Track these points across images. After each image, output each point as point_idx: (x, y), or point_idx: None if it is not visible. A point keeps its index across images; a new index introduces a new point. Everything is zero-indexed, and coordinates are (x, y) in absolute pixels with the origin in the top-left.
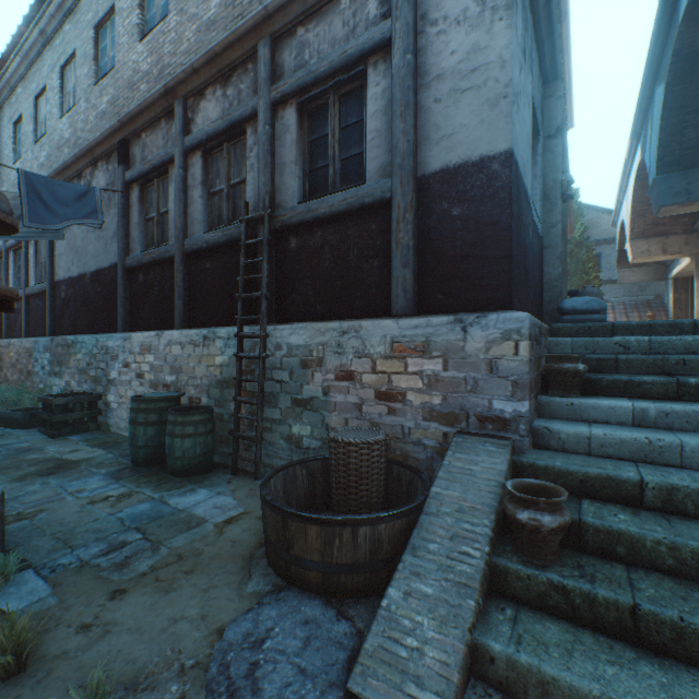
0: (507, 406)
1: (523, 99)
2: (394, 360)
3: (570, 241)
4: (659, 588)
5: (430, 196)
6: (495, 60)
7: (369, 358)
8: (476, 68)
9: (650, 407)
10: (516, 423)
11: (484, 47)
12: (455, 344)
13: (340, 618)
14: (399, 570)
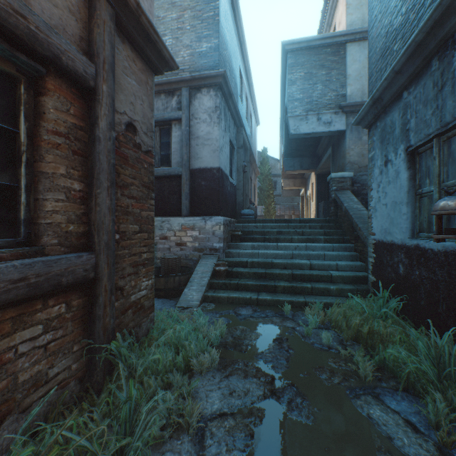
0: (217, 245)
1: (225, 145)
2: (183, 232)
3: (263, 174)
4: (244, 280)
5: (195, 176)
6: (215, 138)
7: (173, 231)
8: (209, 139)
9: (255, 244)
10: (220, 250)
11: (211, 133)
12: (203, 226)
13: (171, 300)
14: (187, 286)
